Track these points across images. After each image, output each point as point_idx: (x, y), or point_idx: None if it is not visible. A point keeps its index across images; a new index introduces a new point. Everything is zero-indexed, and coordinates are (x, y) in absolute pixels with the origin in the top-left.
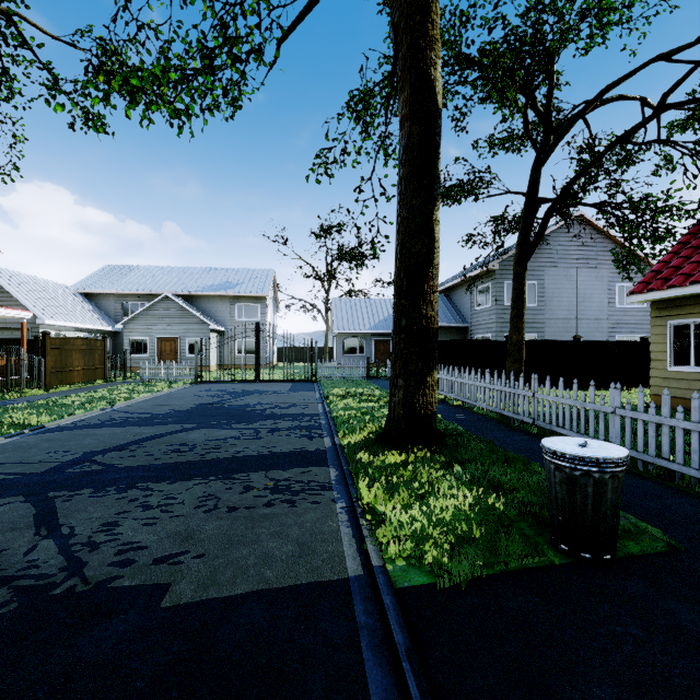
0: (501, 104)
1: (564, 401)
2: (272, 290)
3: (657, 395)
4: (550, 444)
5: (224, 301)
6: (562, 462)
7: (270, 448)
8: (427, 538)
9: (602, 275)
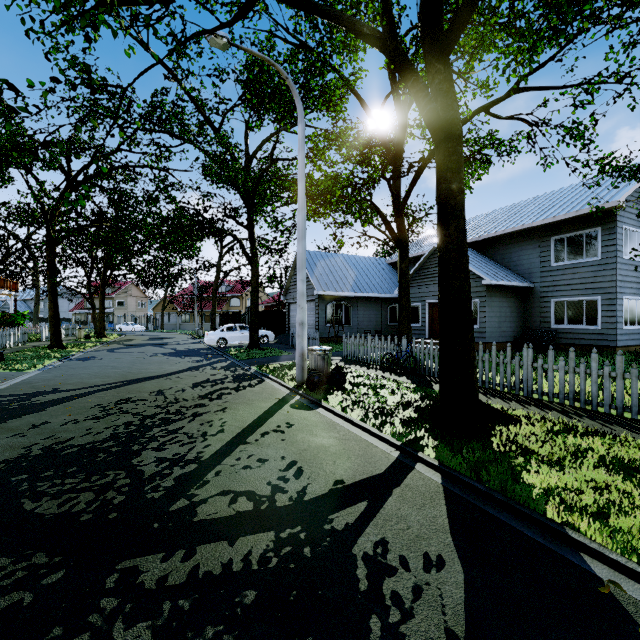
0: None
1: None
2: None
3: None
4: None
5: None
6: None
7: None
8: None
9: None
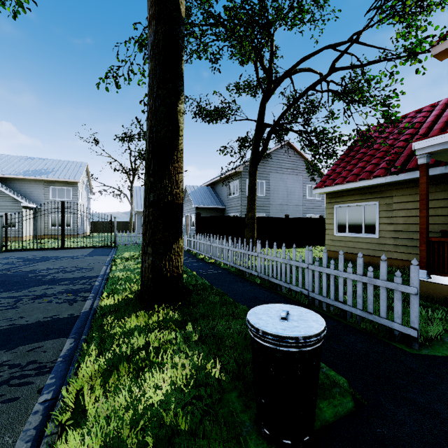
0: (239, 49)
1: (277, 259)
2: (86, 178)
3: (329, 250)
4: (254, 319)
5: (39, 184)
6: (264, 341)
7: (15, 320)
8: (120, 447)
9: (300, 179)
